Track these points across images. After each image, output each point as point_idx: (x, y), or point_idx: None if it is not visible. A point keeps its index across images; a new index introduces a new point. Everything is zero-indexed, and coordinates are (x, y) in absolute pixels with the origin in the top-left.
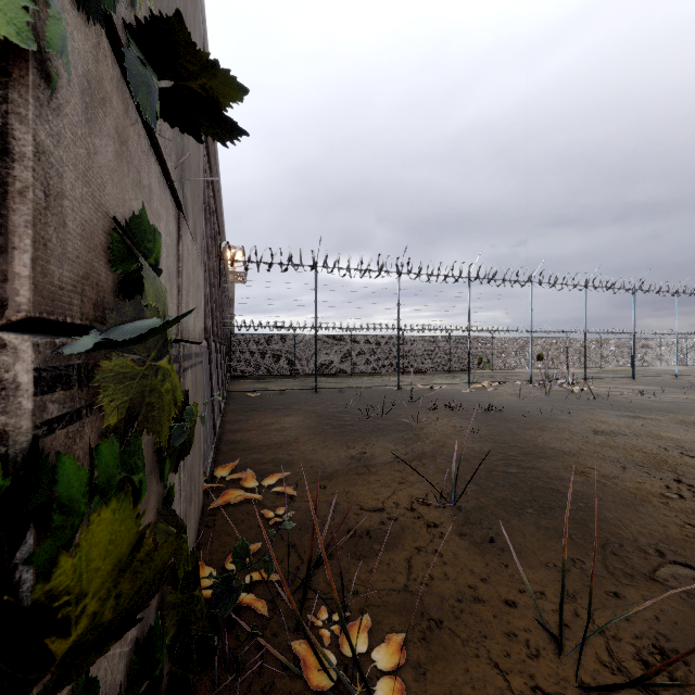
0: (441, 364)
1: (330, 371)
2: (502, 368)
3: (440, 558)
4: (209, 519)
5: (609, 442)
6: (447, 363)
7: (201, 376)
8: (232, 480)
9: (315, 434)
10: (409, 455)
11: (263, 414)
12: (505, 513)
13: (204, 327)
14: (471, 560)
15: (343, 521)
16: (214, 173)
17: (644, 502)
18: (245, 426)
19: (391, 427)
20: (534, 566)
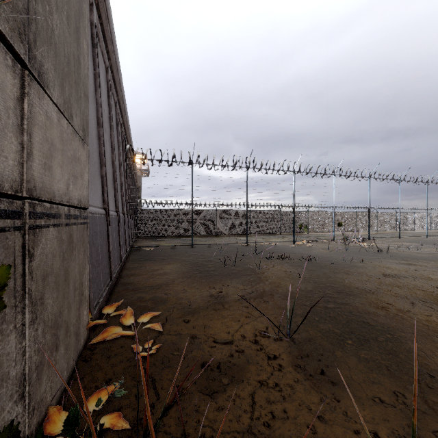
0: (275, 229)
1: (202, 234)
2: (314, 231)
3: (280, 393)
4: (88, 353)
5: (396, 283)
6: (279, 228)
7: (84, 235)
8: (117, 316)
9: (187, 278)
10: (254, 294)
11: (152, 262)
12: (330, 344)
13: (103, 200)
14: (307, 395)
15: (186, 378)
16: (120, 96)
17: (437, 333)
18: (138, 271)
19: (241, 272)
20: (363, 401)
